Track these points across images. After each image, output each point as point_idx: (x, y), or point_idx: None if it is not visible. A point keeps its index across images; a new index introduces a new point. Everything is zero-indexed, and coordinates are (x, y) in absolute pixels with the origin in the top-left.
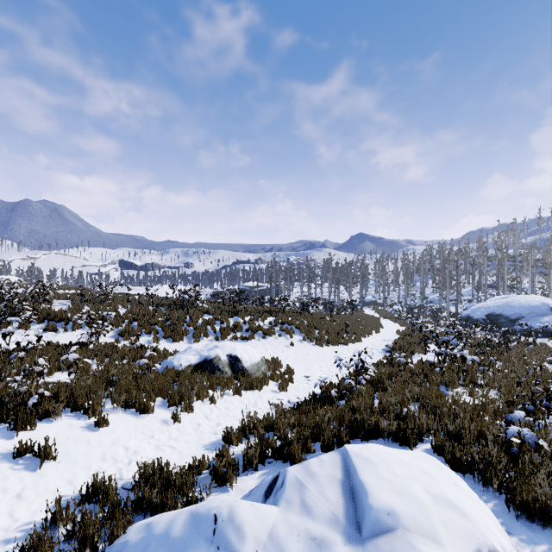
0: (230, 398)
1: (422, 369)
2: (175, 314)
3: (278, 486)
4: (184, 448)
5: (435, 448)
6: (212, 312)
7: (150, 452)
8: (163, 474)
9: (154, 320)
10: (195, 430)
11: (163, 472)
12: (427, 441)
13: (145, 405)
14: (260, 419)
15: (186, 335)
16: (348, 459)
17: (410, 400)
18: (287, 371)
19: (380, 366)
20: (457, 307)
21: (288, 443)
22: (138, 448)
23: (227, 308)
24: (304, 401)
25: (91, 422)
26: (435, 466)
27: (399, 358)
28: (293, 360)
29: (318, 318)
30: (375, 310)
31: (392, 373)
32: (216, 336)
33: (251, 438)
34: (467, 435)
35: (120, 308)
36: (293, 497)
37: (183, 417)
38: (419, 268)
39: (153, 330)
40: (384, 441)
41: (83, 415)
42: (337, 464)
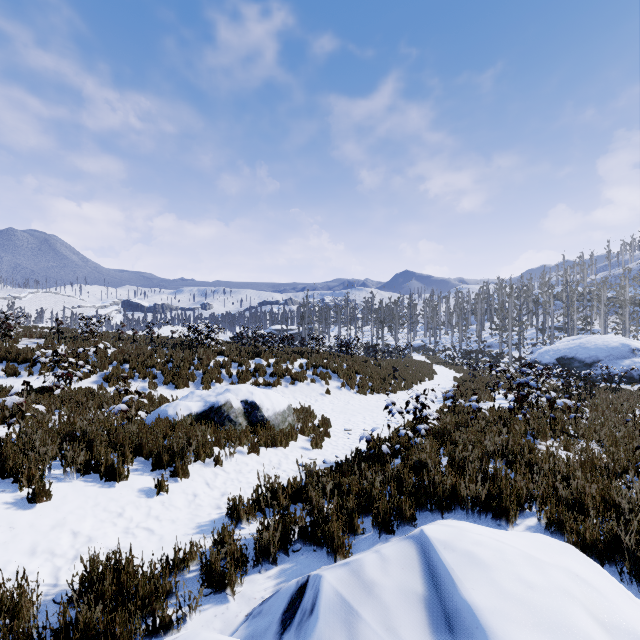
0: (244, 457)
1: (499, 417)
2: (180, 354)
3: (304, 609)
4: (167, 530)
5: (546, 525)
6: (228, 353)
7: (113, 539)
8: (122, 577)
9: (152, 361)
10: (188, 504)
11: (121, 573)
12: (529, 513)
13: (114, 469)
14: (284, 486)
15: (193, 380)
16: (431, 554)
17: (492, 456)
18: (322, 423)
19: (442, 414)
20: (520, 351)
21: (323, 521)
22: (94, 534)
23: (247, 348)
24: (344, 460)
25: (24, 494)
26: (583, 562)
27: (470, 402)
28: (330, 411)
29: (360, 361)
30: (425, 356)
31: (459, 423)
32: (232, 382)
33: (270, 513)
34: (589, 505)
35: (108, 347)
36: (334, 638)
37: (172, 485)
38: (475, 308)
39: (150, 374)
40: (466, 515)
41: (12, 484)
42: (413, 564)
